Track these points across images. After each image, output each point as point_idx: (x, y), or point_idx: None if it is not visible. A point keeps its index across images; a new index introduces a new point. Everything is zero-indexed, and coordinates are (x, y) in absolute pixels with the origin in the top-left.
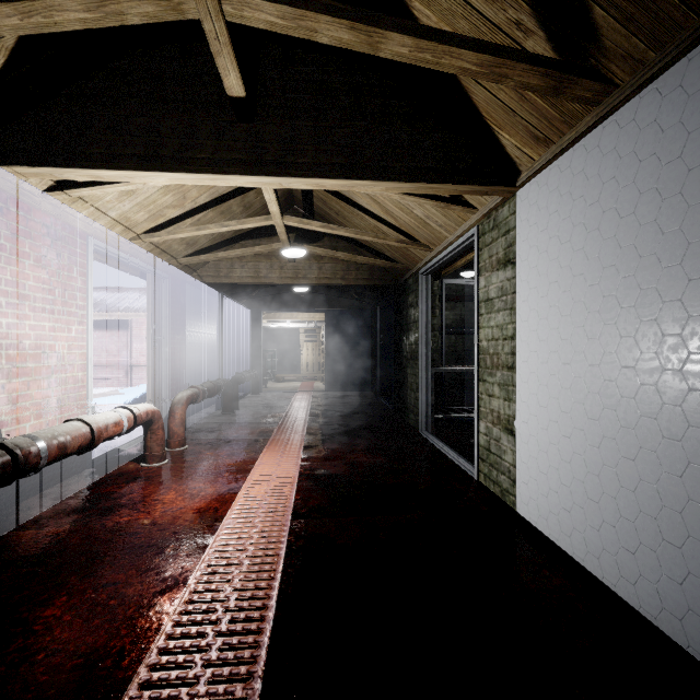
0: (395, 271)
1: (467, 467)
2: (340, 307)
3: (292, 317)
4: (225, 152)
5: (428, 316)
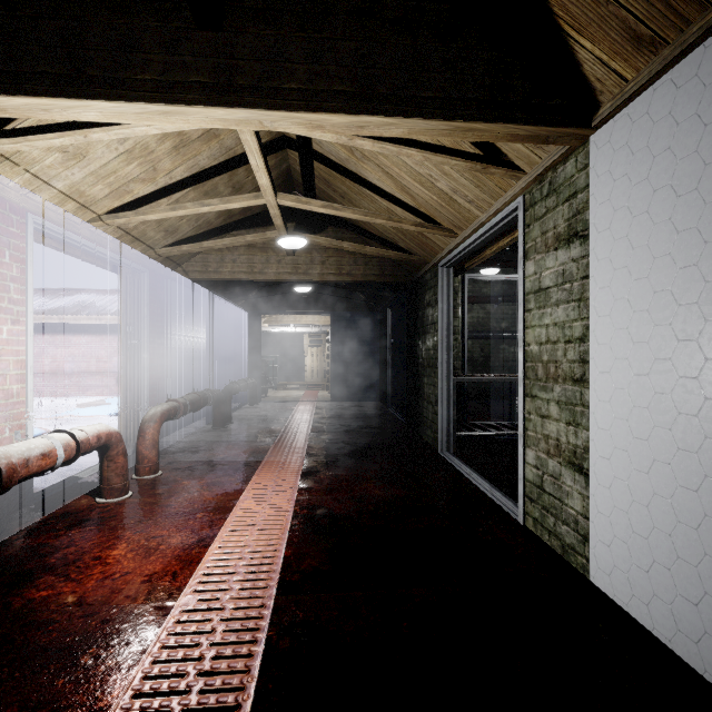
0: (409, 266)
1: (506, 504)
2: (347, 310)
3: (295, 321)
4: (180, 72)
5: (449, 316)
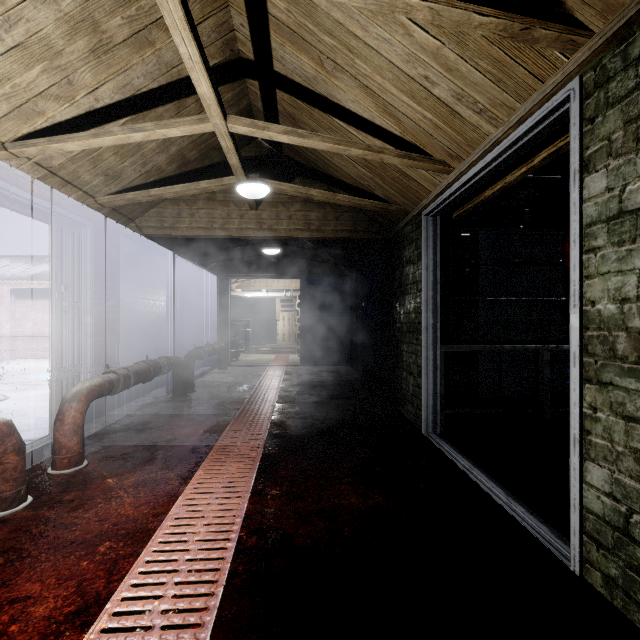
0: (385, 219)
1: (538, 529)
2: (316, 273)
3: (267, 286)
4: None
5: (435, 273)
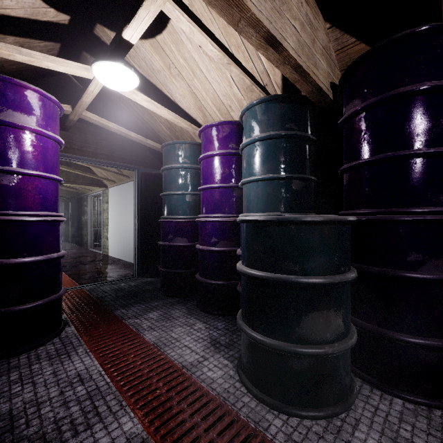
0: (79, 192)
1: (101, 252)
2: None
3: None
4: None
5: (92, 210)
